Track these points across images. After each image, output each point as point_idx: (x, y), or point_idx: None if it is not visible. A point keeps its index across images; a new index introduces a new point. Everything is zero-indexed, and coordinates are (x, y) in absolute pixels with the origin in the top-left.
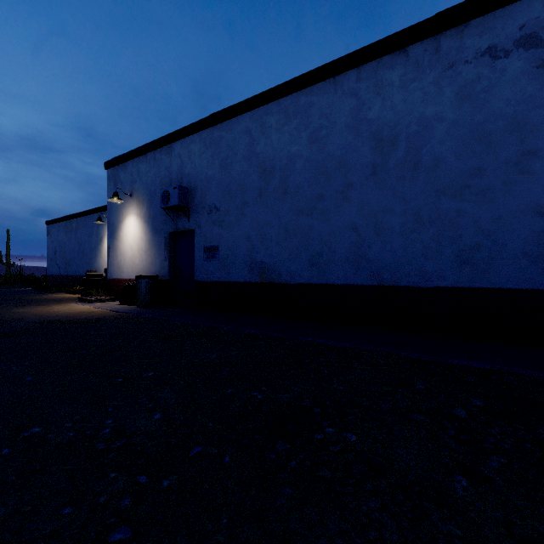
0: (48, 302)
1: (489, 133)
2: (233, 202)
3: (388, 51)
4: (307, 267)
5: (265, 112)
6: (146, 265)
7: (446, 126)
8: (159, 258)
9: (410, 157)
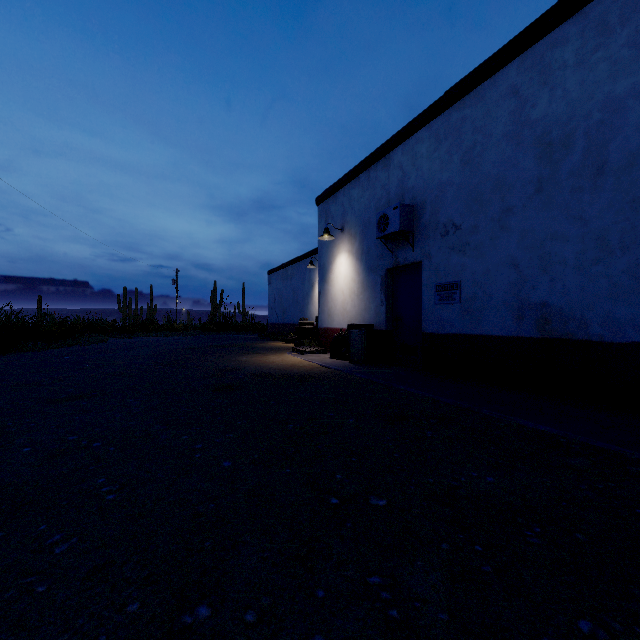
0: (266, 350)
1: None
2: (484, 212)
3: None
4: None
5: (550, 45)
6: (359, 312)
7: None
8: (374, 303)
9: None
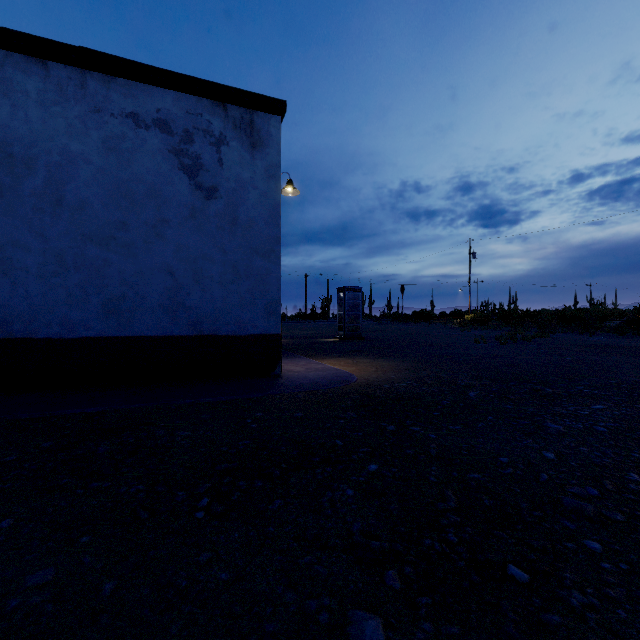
0: None
1: (133, 192)
2: None
3: (21, 50)
4: None
5: None
6: None
7: (93, 170)
8: None
9: (52, 190)
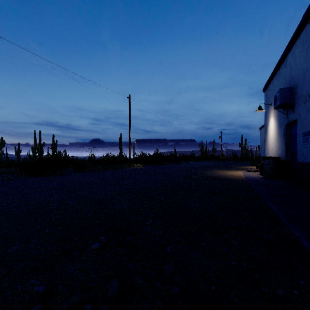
0: (235, 169)
1: None
2: None
3: None
4: None
5: None
6: (276, 150)
7: None
8: (281, 145)
9: None
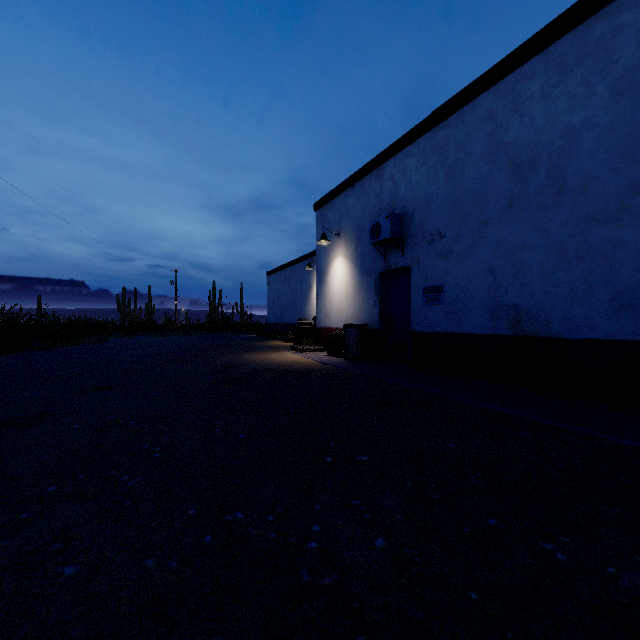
0: (266, 349)
1: None
2: (465, 223)
3: None
4: (607, 311)
5: (520, 78)
6: (354, 312)
7: None
8: (368, 304)
9: None
